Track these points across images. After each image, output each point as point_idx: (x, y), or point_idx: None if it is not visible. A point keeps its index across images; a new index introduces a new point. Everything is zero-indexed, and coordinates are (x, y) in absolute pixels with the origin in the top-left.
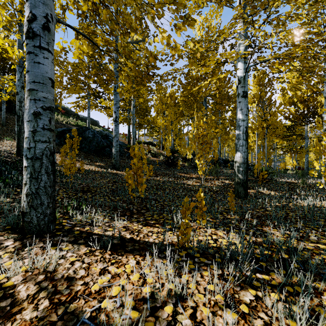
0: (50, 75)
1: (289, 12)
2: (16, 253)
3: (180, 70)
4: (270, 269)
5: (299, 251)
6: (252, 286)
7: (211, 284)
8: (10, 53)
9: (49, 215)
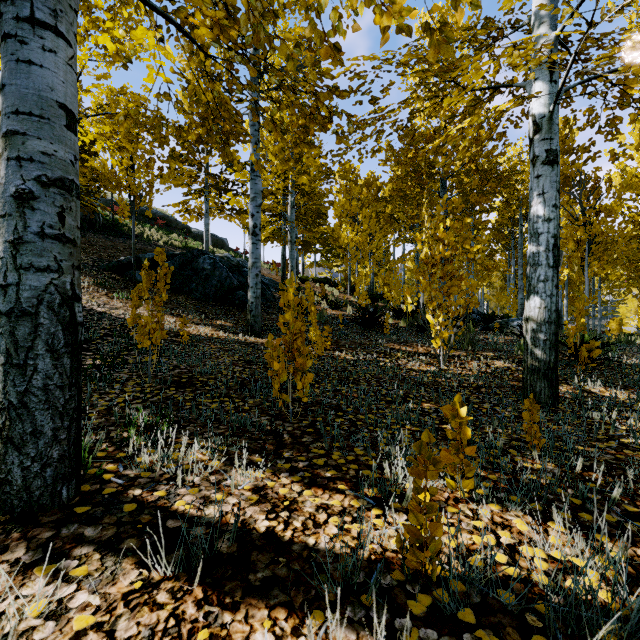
0: (61, 97)
1: None
2: None
3: (391, 112)
4: None
5: None
6: None
7: None
8: None
9: (57, 461)
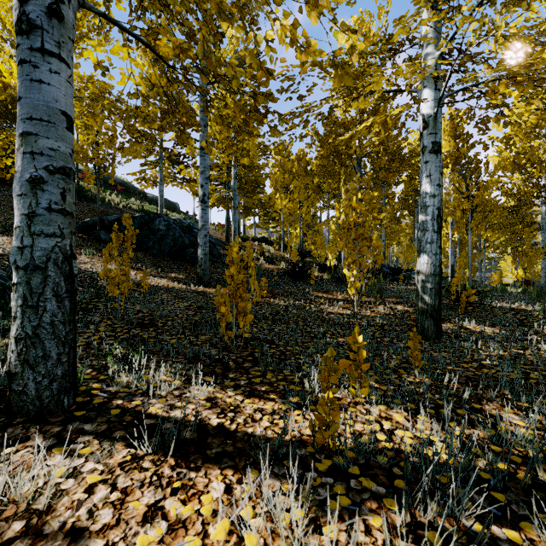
0: (63, 106)
1: None
2: None
3: (315, 107)
4: (519, 511)
5: None
6: None
7: None
8: (6, 75)
9: (60, 378)
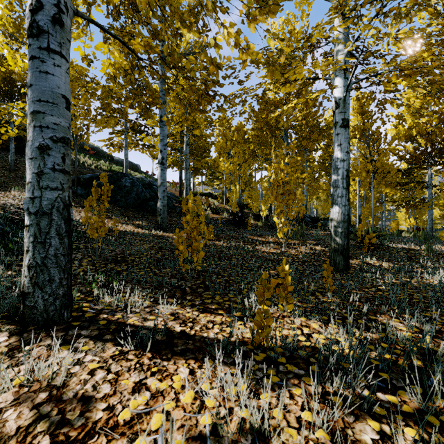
0: (63, 91)
1: (411, 2)
2: (10, 355)
3: (251, 90)
4: (397, 384)
5: (438, 355)
6: (373, 414)
7: (307, 411)
8: (12, 64)
9: (61, 296)
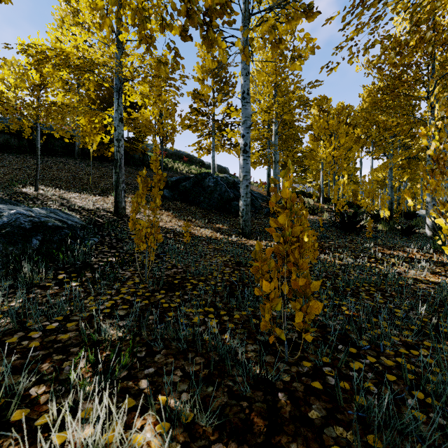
0: None
1: None
2: None
3: None
4: None
5: None
6: None
7: None
8: None
9: None
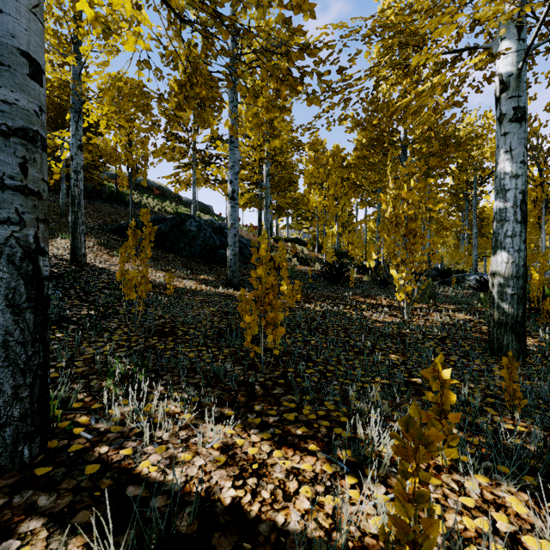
0: (23, 45)
1: None
2: None
3: (358, 81)
4: None
5: None
6: None
7: None
8: None
9: (17, 420)
